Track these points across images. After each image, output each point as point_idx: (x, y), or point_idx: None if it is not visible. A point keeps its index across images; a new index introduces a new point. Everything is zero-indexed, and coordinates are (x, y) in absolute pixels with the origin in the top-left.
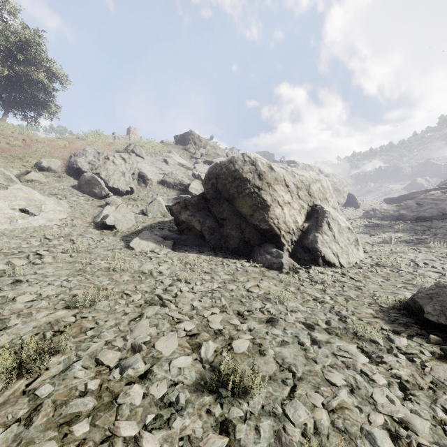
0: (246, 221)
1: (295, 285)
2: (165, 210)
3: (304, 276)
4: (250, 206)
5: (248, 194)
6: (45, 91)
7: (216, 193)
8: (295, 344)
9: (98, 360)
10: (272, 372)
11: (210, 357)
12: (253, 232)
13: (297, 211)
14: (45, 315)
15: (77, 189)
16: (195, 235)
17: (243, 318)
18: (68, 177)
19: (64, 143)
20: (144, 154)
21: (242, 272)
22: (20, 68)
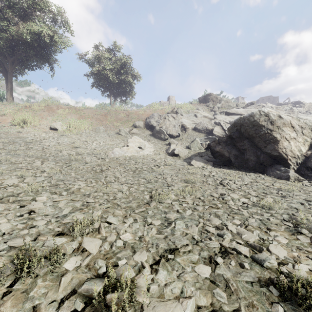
0: (260, 151)
1: (299, 187)
2: (201, 146)
3: (306, 183)
4: (264, 141)
5: (263, 134)
6: (130, 85)
7: (239, 135)
8: (298, 204)
9: (211, 195)
10: (286, 208)
11: (255, 201)
12: (266, 157)
13: (301, 144)
14: (180, 184)
15: (152, 136)
16: (225, 159)
17: (266, 194)
18: (147, 130)
19: (142, 112)
20: (182, 112)
21: (260, 179)
22: (121, 77)
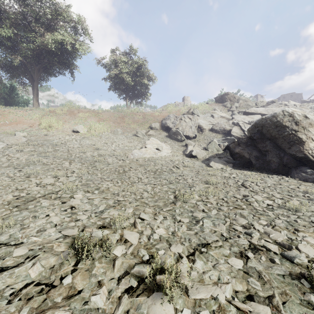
0: (284, 152)
1: None
2: (218, 147)
3: None
4: (288, 142)
5: (286, 135)
6: (146, 87)
7: (260, 136)
8: None
9: (234, 197)
10: (313, 210)
11: (280, 203)
12: (290, 159)
13: None
14: (201, 185)
15: (168, 137)
16: (245, 161)
17: (292, 197)
18: (163, 132)
19: (158, 114)
20: (199, 113)
21: (283, 181)
22: (137, 79)
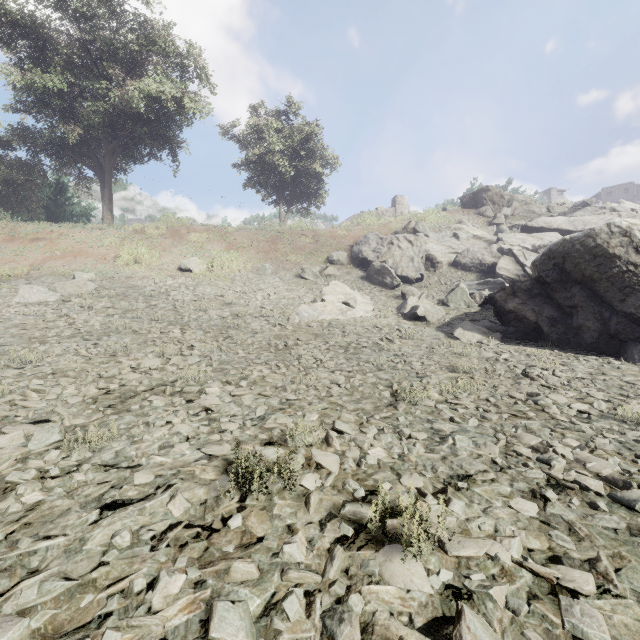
0: (610, 309)
1: None
2: (470, 299)
3: None
4: (619, 289)
5: (616, 274)
6: (318, 180)
7: (560, 275)
8: None
9: (511, 396)
10: None
11: (603, 409)
12: (623, 323)
13: None
14: (442, 373)
15: (366, 281)
16: (527, 327)
17: (629, 398)
18: (354, 269)
19: (343, 232)
20: (428, 230)
21: (610, 368)
22: (302, 164)
